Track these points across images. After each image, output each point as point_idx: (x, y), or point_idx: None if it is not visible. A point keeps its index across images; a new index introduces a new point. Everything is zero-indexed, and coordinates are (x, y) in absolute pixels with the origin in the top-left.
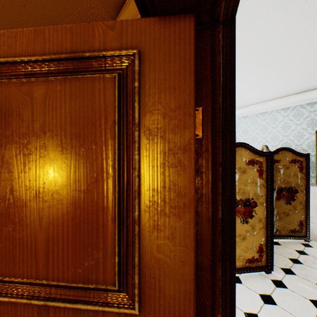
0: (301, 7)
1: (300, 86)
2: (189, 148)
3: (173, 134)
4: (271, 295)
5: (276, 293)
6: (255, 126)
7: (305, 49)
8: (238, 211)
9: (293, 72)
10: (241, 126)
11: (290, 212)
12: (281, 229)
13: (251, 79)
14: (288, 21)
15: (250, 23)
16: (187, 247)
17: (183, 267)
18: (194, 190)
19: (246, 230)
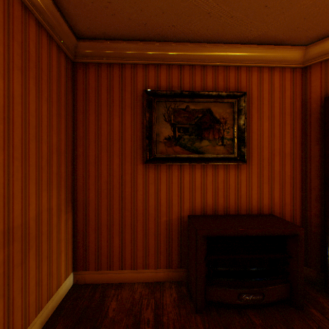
0: None
1: None
2: None
3: None
4: None
5: None
6: None
7: None
8: None
9: None
10: None
11: None
12: None
13: None
14: None
15: None
16: None
17: None
18: None
19: None
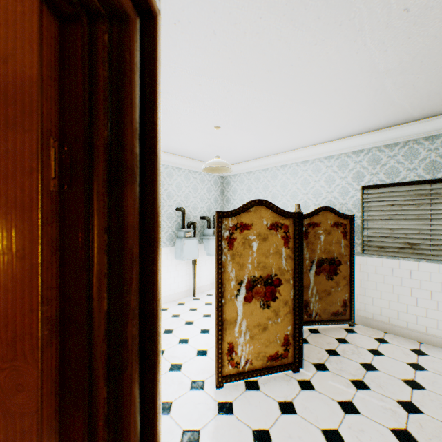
0: (315, 25)
1: (342, 130)
2: (31, 205)
3: (4, 183)
4: (292, 401)
5: (300, 398)
6: (296, 178)
7: (336, 82)
8: (258, 292)
9: (329, 110)
10: (279, 178)
11: (333, 289)
12: (321, 312)
13: (280, 116)
14: (304, 41)
15: (258, 38)
16: (28, 362)
17: (22, 394)
18: (40, 272)
19: (268, 317)
